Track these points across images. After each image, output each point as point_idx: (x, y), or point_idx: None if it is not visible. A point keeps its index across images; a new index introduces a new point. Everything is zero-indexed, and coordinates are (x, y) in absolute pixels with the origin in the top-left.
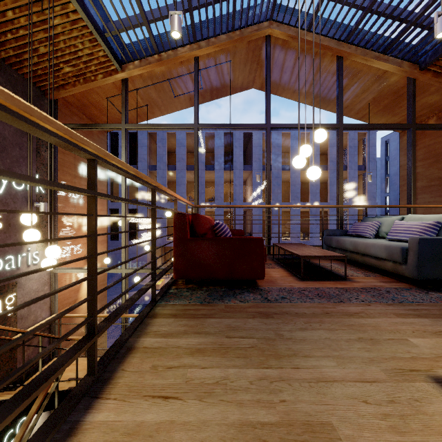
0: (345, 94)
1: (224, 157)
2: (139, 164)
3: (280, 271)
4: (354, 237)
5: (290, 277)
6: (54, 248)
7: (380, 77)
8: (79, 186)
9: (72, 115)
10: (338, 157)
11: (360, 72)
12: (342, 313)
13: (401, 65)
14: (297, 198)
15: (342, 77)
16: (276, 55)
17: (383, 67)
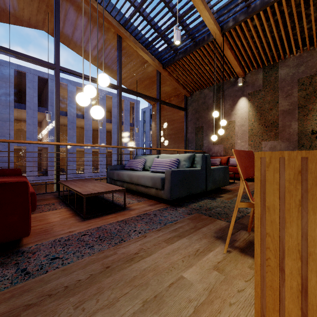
0: (123, 68)
1: (14, 95)
2: None
3: (61, 212)
4: (130, 170)
5: (72, 218)
6: None
7: (143, 64)
8: None
9: None
10: (118, 111)
11: (132, 56)
12: (123, 261)
13: (154, 60)
14: (89, 141)
15: (121, 51)
16: (67, 7)
17: (145, 57)
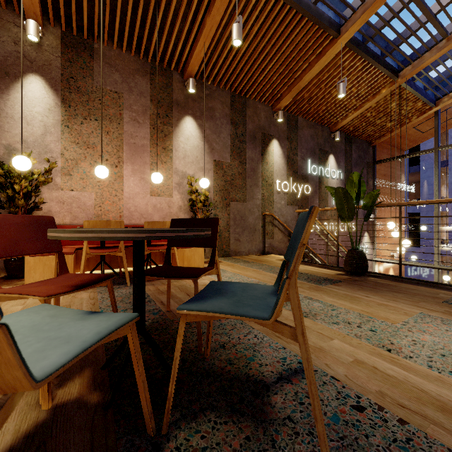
0: None
1: None
2: (422, 164)
3: None
4: None
5: None
6: (408, 241)
7: None
8: (386, 200)
9: (383, 149)
10: None
11: None
12: None
13: None
14: None
15: None
16: None
17: None
